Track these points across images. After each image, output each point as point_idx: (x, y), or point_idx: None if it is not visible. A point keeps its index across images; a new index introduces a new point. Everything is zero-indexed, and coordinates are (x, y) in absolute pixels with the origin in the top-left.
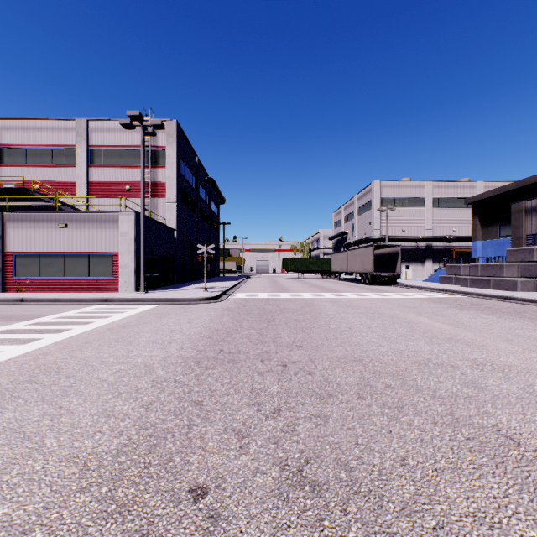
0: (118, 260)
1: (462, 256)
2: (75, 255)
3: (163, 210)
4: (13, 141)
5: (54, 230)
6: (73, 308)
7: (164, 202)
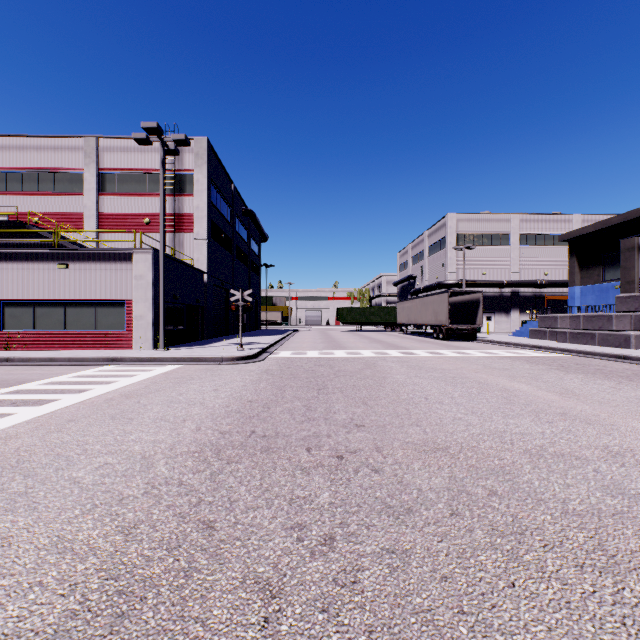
0: (132, 309)
1: (556, 305)
2: (78, 303)
3: (190, 248)
4: (6, 163)
5: (52, 272)
6: (70, 370)
7: (191, 238)
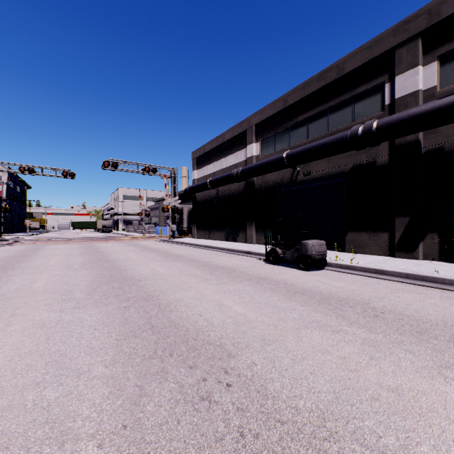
0: None
1: None
2: None
3: None
4: None
5: None
6: None
7: None
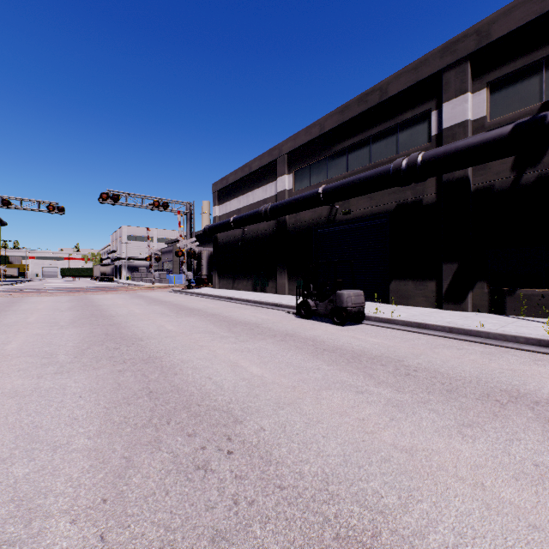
0: None
1: None
2: None
3: None
4: None
5: None
6: None
7: None
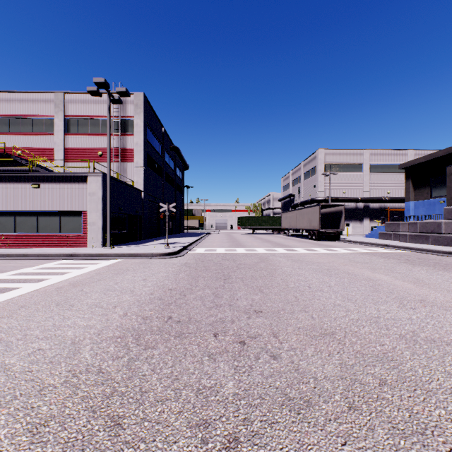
0: (87, 218)
1: (396, 215)
2: (47, 213)
3: (131, 173)
4: None
5: (27, 190)
6: (37, 263)
7: (132, 166)
